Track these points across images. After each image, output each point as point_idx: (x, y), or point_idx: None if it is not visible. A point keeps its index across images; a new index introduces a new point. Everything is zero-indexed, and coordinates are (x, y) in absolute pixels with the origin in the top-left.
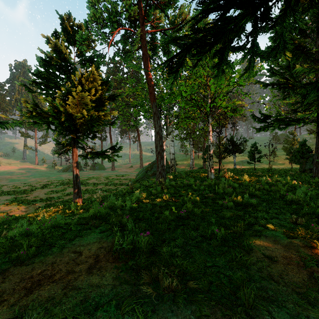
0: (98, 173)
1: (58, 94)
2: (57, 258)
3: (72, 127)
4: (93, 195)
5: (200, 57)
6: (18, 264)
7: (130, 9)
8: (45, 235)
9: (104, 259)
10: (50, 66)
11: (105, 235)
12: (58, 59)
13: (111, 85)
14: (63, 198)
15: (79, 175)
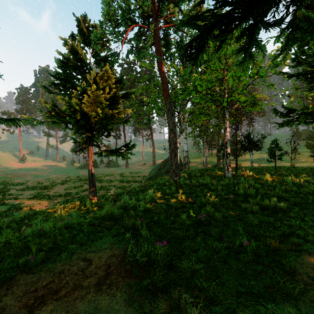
0: (113, 170)
1: (74, 94)
2: (65, 266)
3: (87, 126)
4: (108, 192)
5: (225, 37)
6: (25, 271)
7: (143, 5)
8: (56, 237)
9: (115, 271)
10: (67, 67)
11: (118, 239)
12: (74, 60)
13: (125, 84)
14: (80, 194)
15: (94, 173)
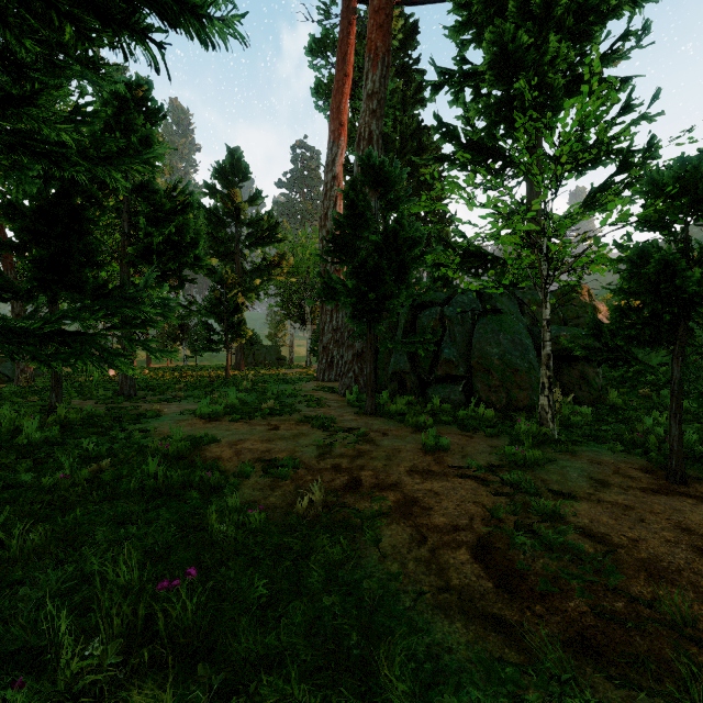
0: None
1: None
2: None
3: None
4: None
5: None
6: None
7: None
8: None
9: None
10: None
11: None
12: None
13: None
14: None
15: None
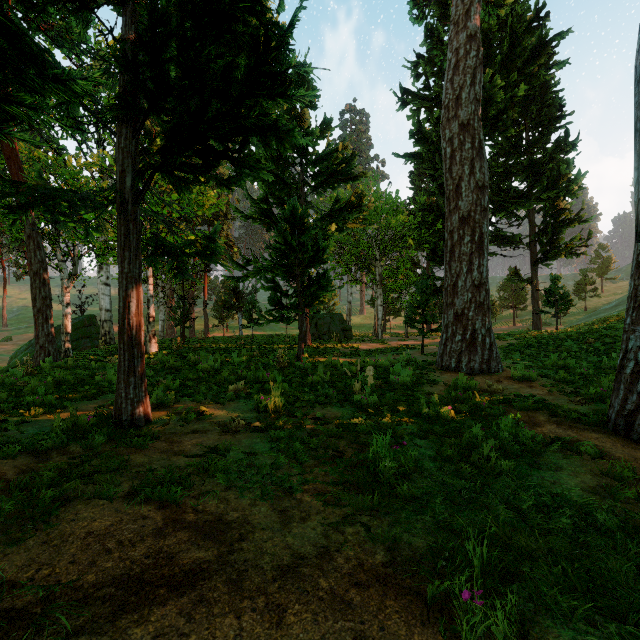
0: None
1: None
2: None
3: None
4: None
5: (16, 217)
6: None
7: None
8: None
9: None
10: None
11: None
12: None
13: None
14: None
15: None
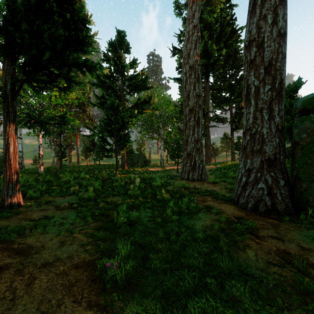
0: None
1: None
2: None
3: None
4: None
5: None
6: None
7: None
8: None
9: None
10: None
11: None
12: None
13: None
14: None
15: None
